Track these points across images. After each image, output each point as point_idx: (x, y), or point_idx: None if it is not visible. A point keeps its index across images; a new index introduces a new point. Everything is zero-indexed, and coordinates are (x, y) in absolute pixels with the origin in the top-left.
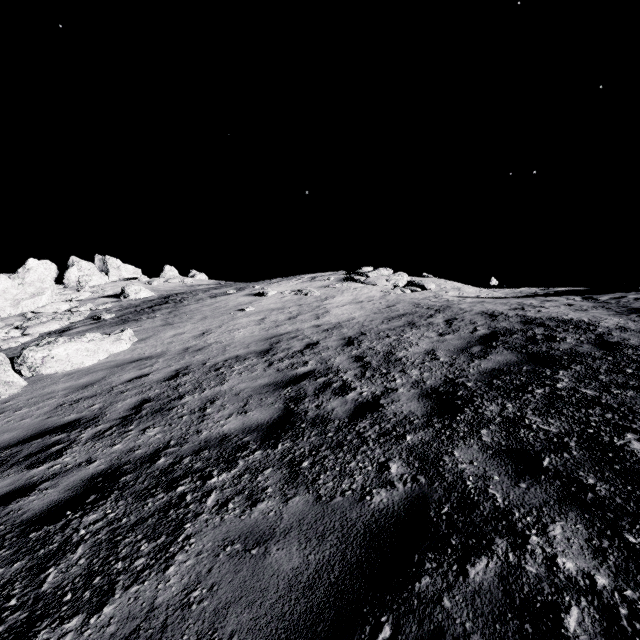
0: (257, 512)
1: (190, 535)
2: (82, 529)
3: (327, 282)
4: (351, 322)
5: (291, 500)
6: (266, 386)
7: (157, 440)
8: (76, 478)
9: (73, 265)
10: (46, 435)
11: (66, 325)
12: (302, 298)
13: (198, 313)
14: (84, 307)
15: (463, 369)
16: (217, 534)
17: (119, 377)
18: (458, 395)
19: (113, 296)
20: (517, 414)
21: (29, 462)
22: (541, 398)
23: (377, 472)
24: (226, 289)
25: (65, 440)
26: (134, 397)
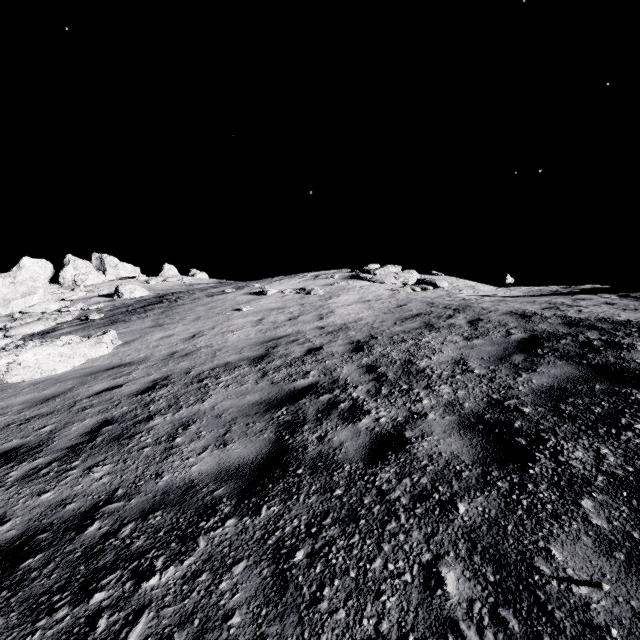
0: None
1: None
2: None
3: (331, 280)
4: (359, 323)
5: None
6: (256, 405)
7: (101, 487)
8: None
9: (69, 264)
10: None
11: (52, 326)
12: (304, 297)
13: (192, 313)
14: (74, 307)
15: (509, 386)
16: None
17: (88, 388)
18: (516, 428)
19: (107, 295)
20: (628, 469)
21: None
22: None
23: (422, 590)
24: (225, 288)
25: None
26: (95, 416)
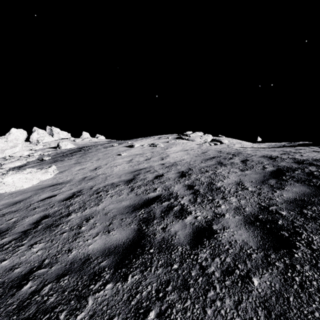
0: None
1: None
2: None
3: (167, 139)
4: (182, 162)
5: None
6: (127, 207)
7: (36, 257)
8: None
9: (34, 131)
10: None
11: (24, 163)
12: (153, 148)
13: (95, 156)
14: (36, 153)
15: (270, 198)
16: None
17: (38, 197)
18: (280, 224)
19: (53, 147)
20: None
21: None
22: None
23: None
24: (113, 143)
25: None
26: (39, 213)
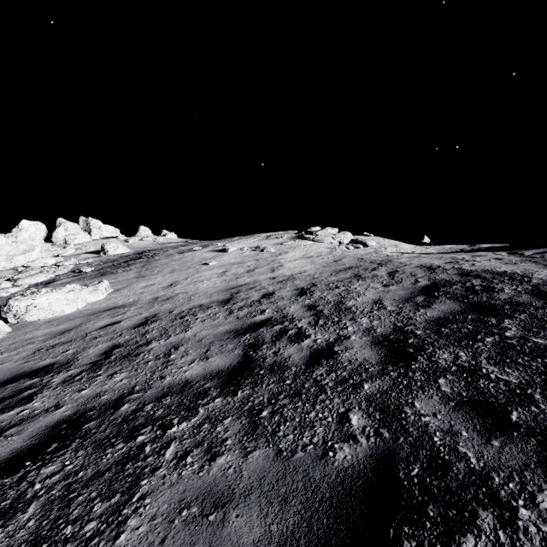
0: (216, 468)
1: (145, 494)
2: (37, 484)
3: (281, 240)
4: (303, 274)
5: (251, 454)
6: (227, 333)
7: (123, 385)
8: (42, 424)
9: (60, 225)
10: (21, 379)
11: (52, 277)
12: (259, 254)
13: (167, 267)
14: (68, 262)
15: (410, 317)
16: (173, 494)
17: (94, 324)
18: (409, 343)
19: (94, 252)
20: (472, 363)
21: (1, 406)
22: (493, 347)
23: (338, 424)
24: (192, 246)
25: (37, 384)
26: (105, 343)
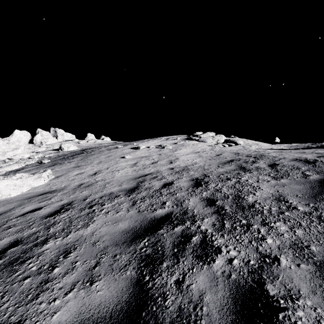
0: None
1: None
2: None
3: (176, 140)
4: (195, 166)
5: None
6: (124, 233)
7: None
8: None
9: (38, 133)
10: None
11: (23, 166)
12: (161, 150)
13: (97, 159)
14: (37, 156)
15: None
16: None
17: (21, 209)
18: None
19: (56, 149)
20: None
21: None
22: None
23: None
24: (117, 145)
25: None
26: (11, 236)
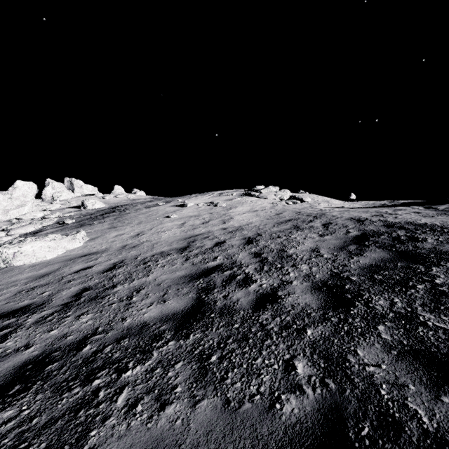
0: (164, 419)
1: (93, 448)
2: None
3: (231, 196)
4: (250, 226)
5: (199, 404)
6: (183, 277)
7: (87, 326)
8: (10, 364)
9: (48, 185)
10: None
11: (39, 228)
12: (213, 208)
13: (136, 219)
14: (54, 215)
15: (345, 264)
16: (120, 448)
17: (70, 268)
18: (346, 288)
19: (76, 207)
20: (408, 310)
21: None
22: (425, 293)
23: (284, 372)
24: (157, 202)
25: (13, 324)
26: (77, 286)
